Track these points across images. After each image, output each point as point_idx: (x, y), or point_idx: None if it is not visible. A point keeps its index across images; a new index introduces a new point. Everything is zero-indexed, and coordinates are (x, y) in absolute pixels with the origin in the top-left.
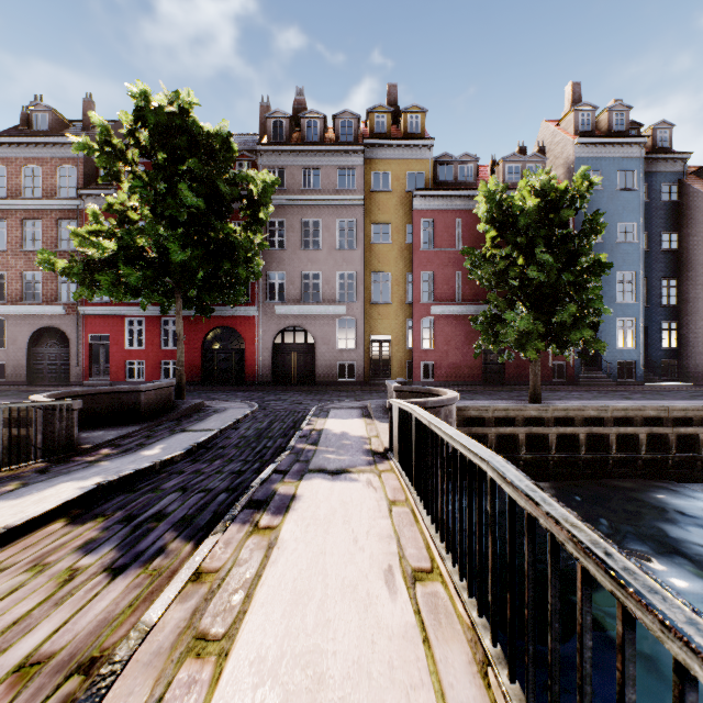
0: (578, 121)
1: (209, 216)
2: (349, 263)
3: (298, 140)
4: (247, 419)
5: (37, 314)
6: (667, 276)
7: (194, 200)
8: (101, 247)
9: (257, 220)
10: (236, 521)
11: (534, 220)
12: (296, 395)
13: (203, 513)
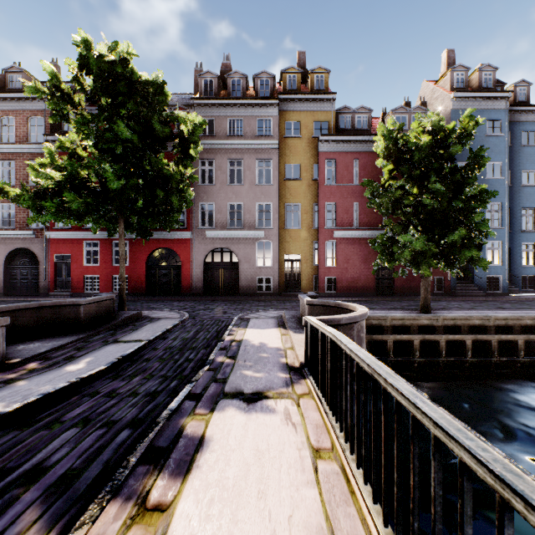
0: (454, 79)
1: (144, 151)
2: (266, 195)
3: (224, 95)
4: (177, 328)
5: (12, 238)
6: (526, 206)
7: (129, 135)
8: (48, 177)
9: (187, 156)
10: (120, 491)
11: (427, 154)
12: (222, 305)
13: (91, 466)
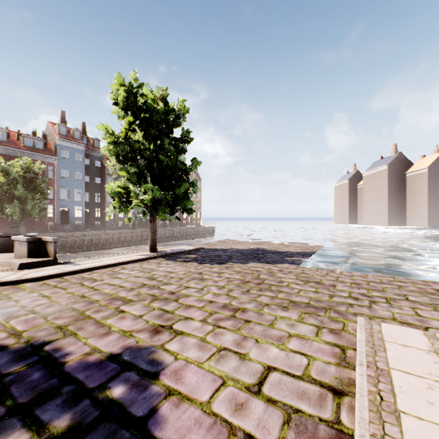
0: (60, 130)
1: None
2: None
3: None
4: None
5: None
6: (97, 192)
7: None
8: None
9: None
10: None
11: (18, 175)
12: None
13: None
